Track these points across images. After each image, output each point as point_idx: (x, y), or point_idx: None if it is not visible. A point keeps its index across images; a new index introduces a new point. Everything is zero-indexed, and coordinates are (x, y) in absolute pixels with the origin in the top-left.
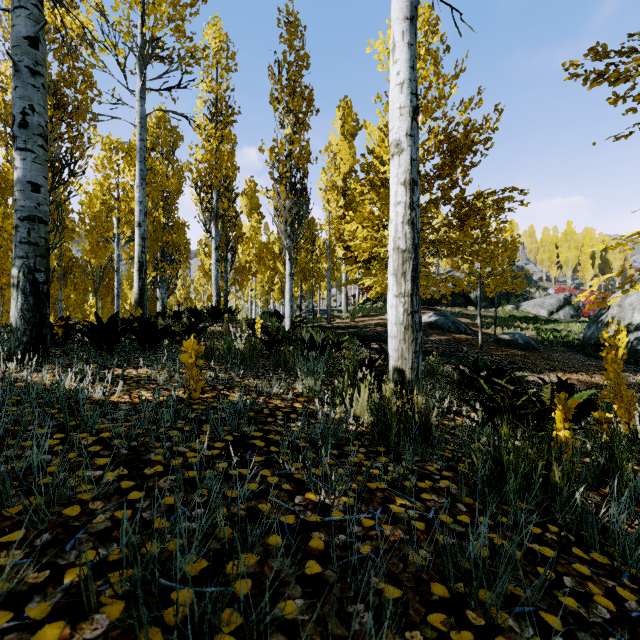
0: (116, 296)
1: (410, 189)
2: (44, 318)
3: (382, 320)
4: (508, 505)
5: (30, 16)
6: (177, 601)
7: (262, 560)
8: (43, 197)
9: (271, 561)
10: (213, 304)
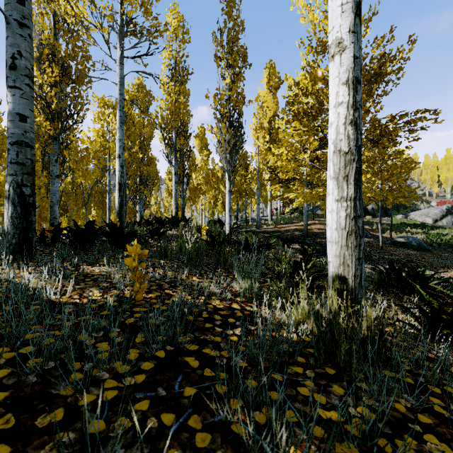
0: (108, 209)
1: (353, 88)
2: (30, 224)
3: (299, 226)
4: None
5: None
6: None
7: None
8: (29, 126)
9: None
10: (173, 214)
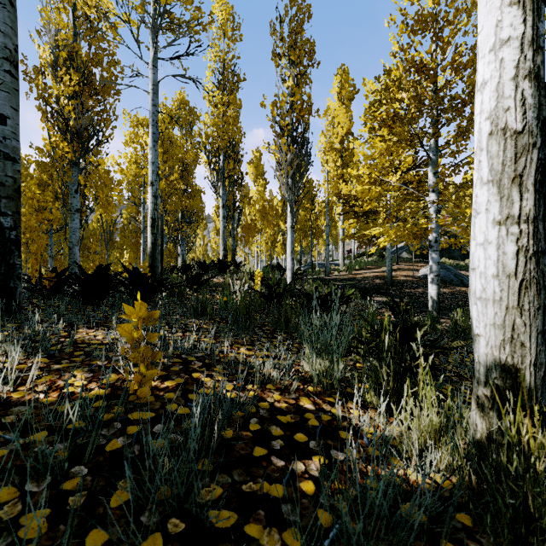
0: (142, 252)
1: (532, 9)
2: (11, 269)
3: (379, 273)
4: None
5: None
6: None
7: None
8: (10, 130)
9: None
10: (220, 258)
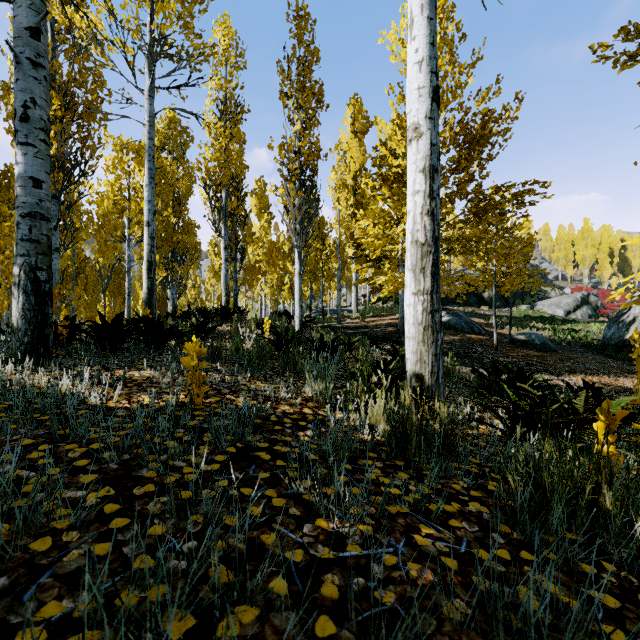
0: (127, 296)
1: (430, 177)
2: (46, 318)
3: (393, 320)
4: (551, 535)
5: (31, 6)
6: None
7: (263, 615)
8: (45, 193)
9: (274, 616)
10: (222, 304)
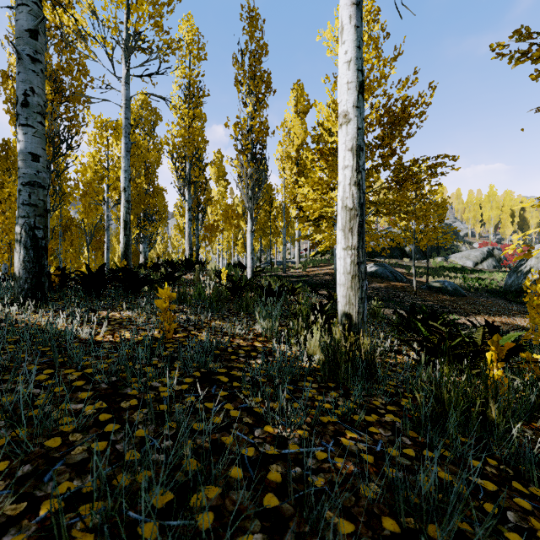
0: (106, 250)
1: (356, 154)
2: (42, 268)
3: (330, 270)
4: (449, 439)
5: (31, 12)
6: (141, 539)
7: (224, 492)
8: (42, 165)
9: (232, 494)
10: (186, 256)
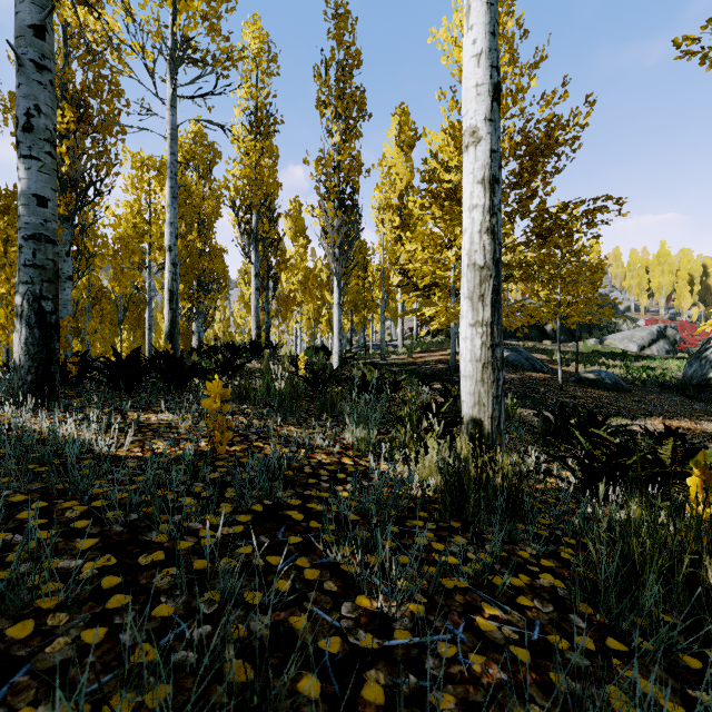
0: (147, 330)
1: (490, 188)
2: (52, 353)
3: (444, 356)
4: (642, 616)
5: (35, 1)
6: None
7: None
8: (51, 212)
9: None
10: (252, 338)
